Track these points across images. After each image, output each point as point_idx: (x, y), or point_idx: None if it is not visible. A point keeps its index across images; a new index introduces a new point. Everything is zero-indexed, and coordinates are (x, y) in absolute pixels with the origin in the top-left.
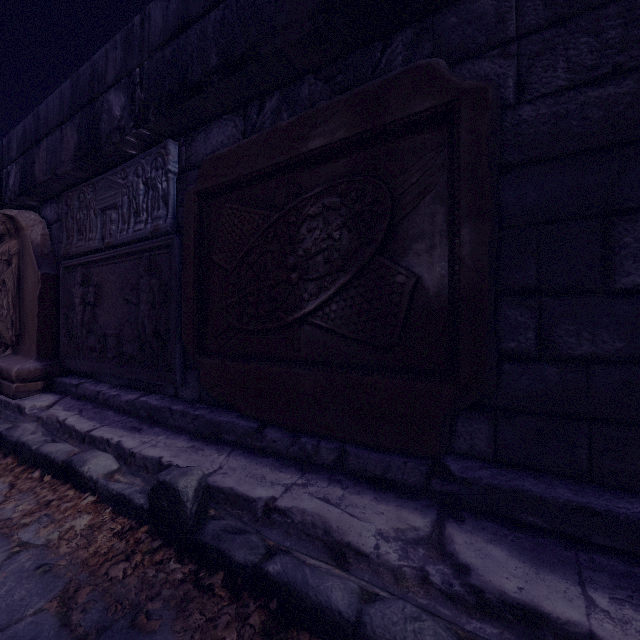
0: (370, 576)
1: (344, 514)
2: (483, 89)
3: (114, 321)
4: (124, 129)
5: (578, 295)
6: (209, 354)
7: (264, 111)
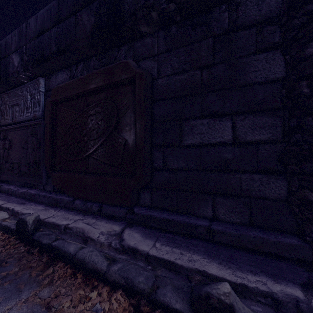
0: (93, 246)
1: (92, 227)
2: (142, 73)
3: (17, 156)
4: (19, 72)
5: (173, 147)
6: (55, 170)
7: (77, 69)
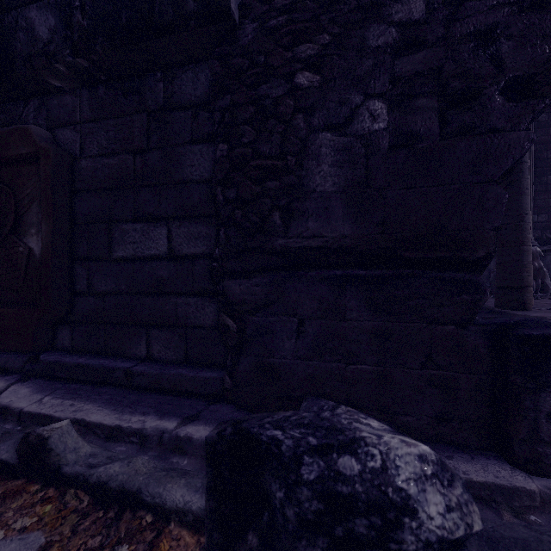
0: None
1: None
2: (48, 150)
3: None
4: None
5: (101, 261)
6: None
7: None
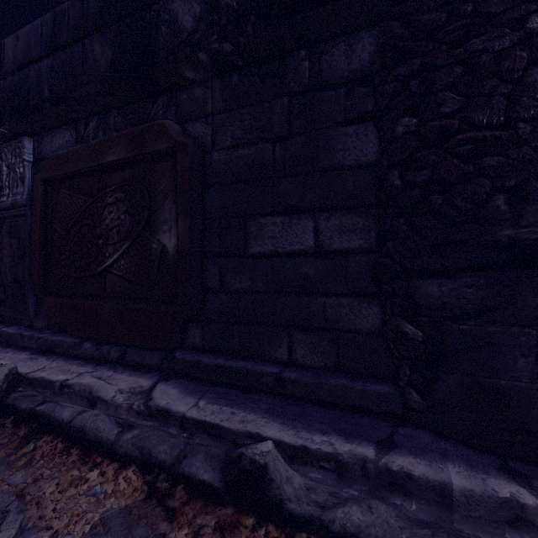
0: (104, 410)
1: (105, 383)
2: (186, 143)
3: None
4: None
5: (235, 257)
6: (51, 294)
7: (88, 128)
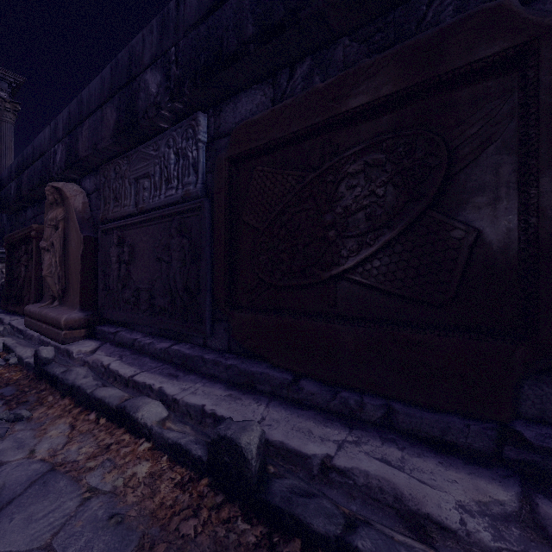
0: None
1: (412, 480)
2: None
3: (146, 277)
4: (160, 104)
5: None
6: (239, 308)
7: (294, 77)
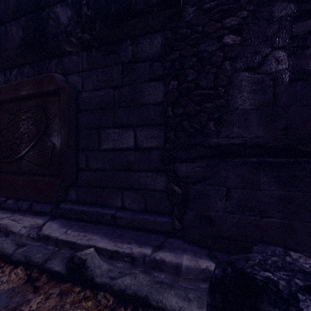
0: (12, 238)
1: (16, 223)
2: (65, 87)
3: None
4: None
5: (94, 151)
6: None
7: (12, 74)
